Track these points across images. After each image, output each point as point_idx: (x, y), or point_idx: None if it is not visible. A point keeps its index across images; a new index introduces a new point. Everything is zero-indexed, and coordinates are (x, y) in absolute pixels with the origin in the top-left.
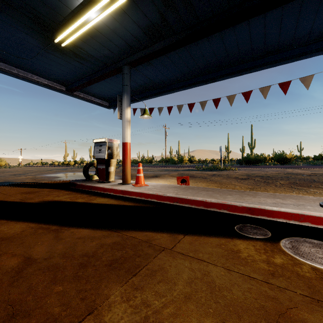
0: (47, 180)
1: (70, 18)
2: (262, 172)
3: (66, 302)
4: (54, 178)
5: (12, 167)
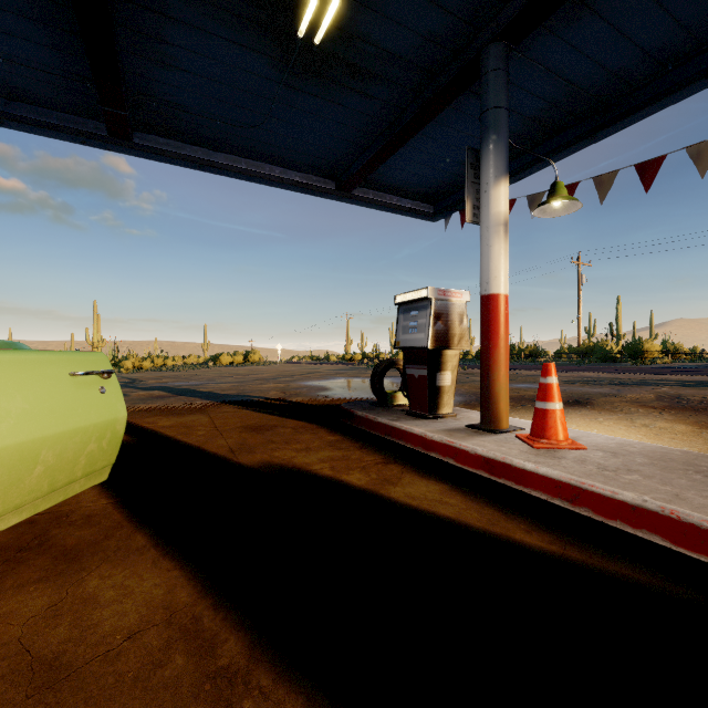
0: (304, 395)
1: None
2: None
3: None
4: (317, 392)
5: (267, 365)
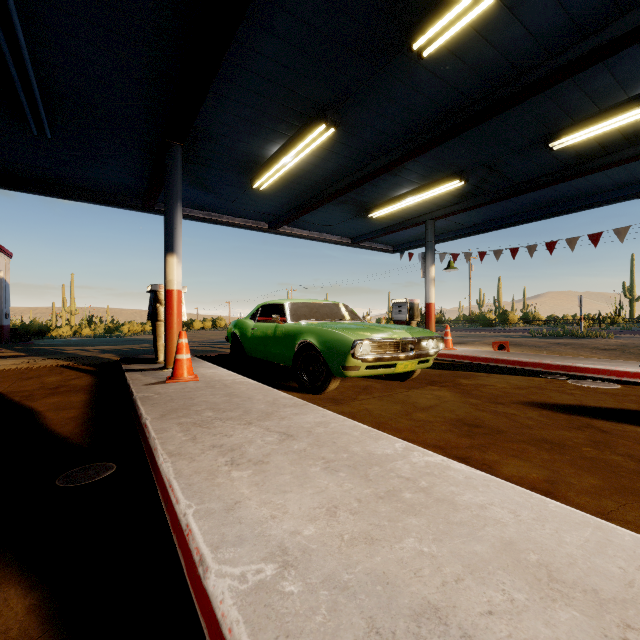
0: None
1: (389, 201)
2: None
3: (443, 379)
4: None
5: None
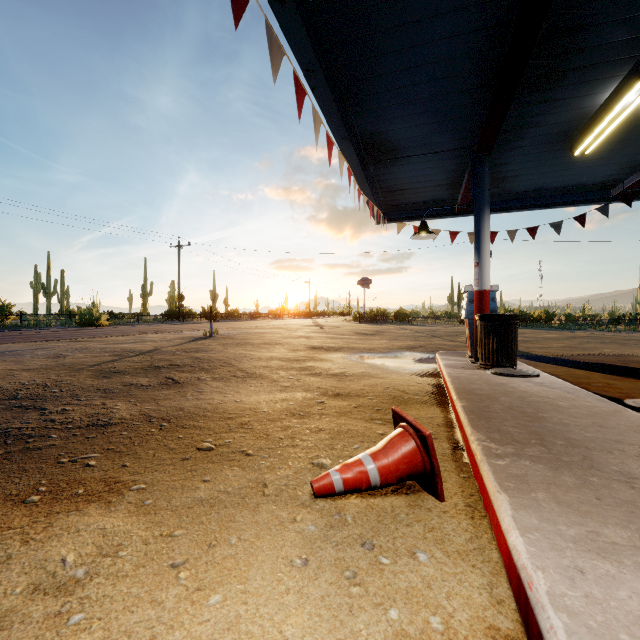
0: None
1: None
2: (72, 359)
3: None
4: None
5: None
